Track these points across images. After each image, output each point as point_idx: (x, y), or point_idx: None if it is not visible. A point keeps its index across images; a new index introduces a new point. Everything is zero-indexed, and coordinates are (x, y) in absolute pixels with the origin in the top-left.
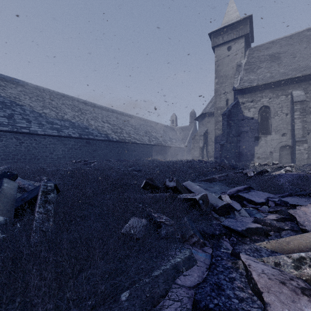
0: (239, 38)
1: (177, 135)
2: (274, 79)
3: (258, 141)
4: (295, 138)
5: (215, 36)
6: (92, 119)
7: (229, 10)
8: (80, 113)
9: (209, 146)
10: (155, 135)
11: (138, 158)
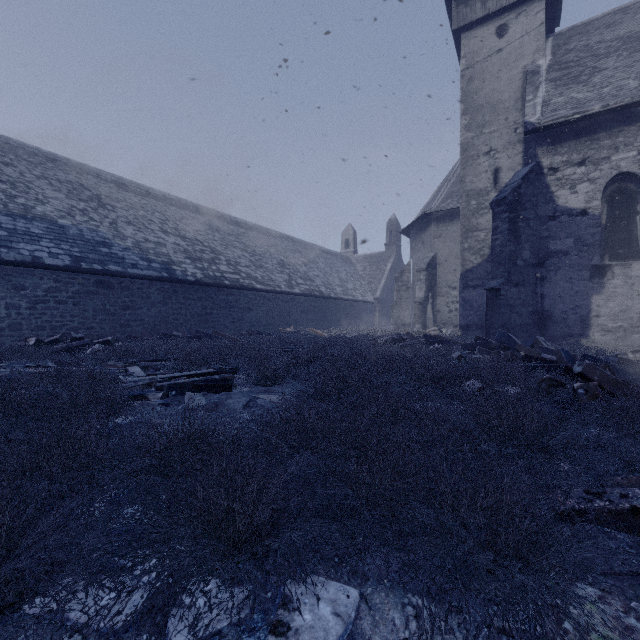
0: None
1: (358, 273)
2: None
3: (603, 278)
4: None
5: (463, 1)
6: (130, 223)
7: None
8: (95, 205)
9: (441, 297)
10: (306, 272)
11: (259, 327)
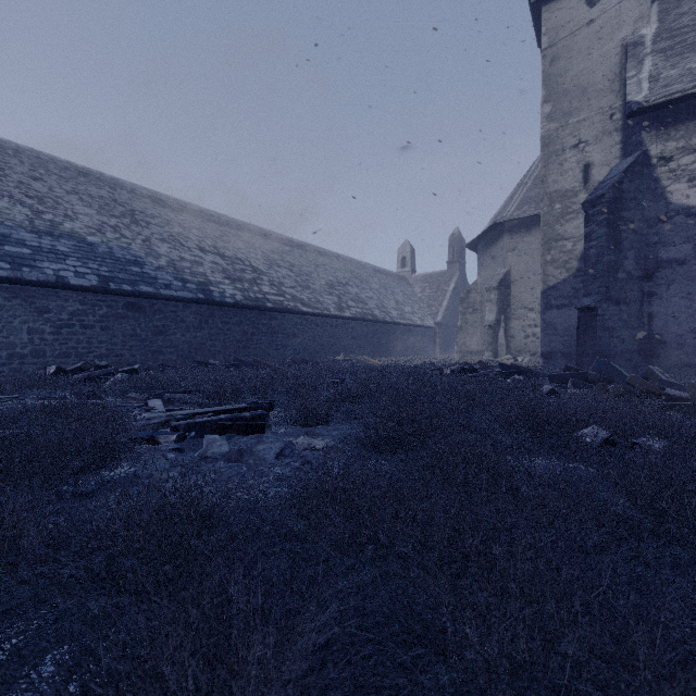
0: None
1: (416, 295)
2: None
3: None
4: None
5: None
6: (165, 241)
7: None
8: (127, 221)
9: (515, 321)
10: (357, 294)
11: (305, 355)
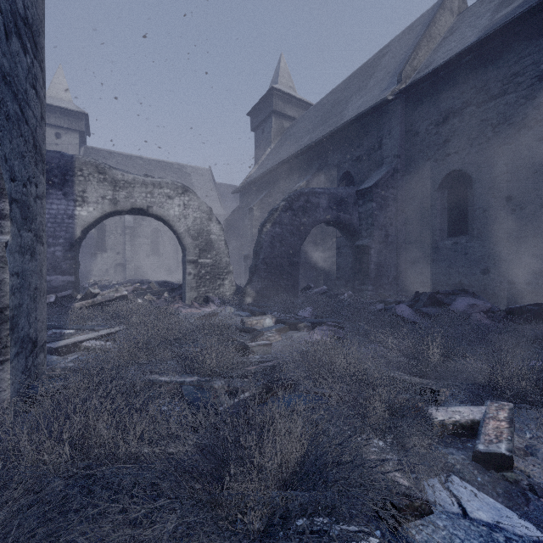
0: (73, 130)
1: None
2: None
3: (95, 257)
4: (126, 258)
5: None
6: None
7: (57, 81)
8: None
9: None
10: None
11: None
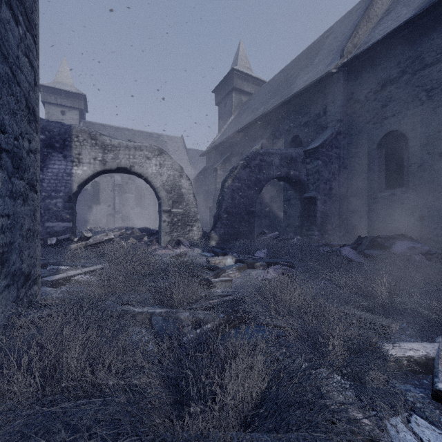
0: (74, 108)
1: None
2: None
3: (91, 209)
4: (115, 209)
5: (46, 91)
6: None
7: (62, 70)
8: None
9: None
10: None
11: None
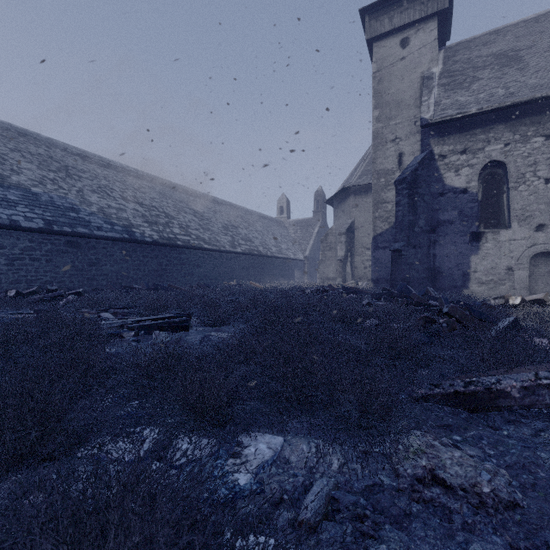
0: (427, 19)
1: (290, 235)
2: (519, 97)
3: (479, 242)
4: None
5: (374, 16)
6: (95, 191)
7: None
8: (63, 175)
9: (357, 256)
10: (246, 234)
11: (206, 281)
